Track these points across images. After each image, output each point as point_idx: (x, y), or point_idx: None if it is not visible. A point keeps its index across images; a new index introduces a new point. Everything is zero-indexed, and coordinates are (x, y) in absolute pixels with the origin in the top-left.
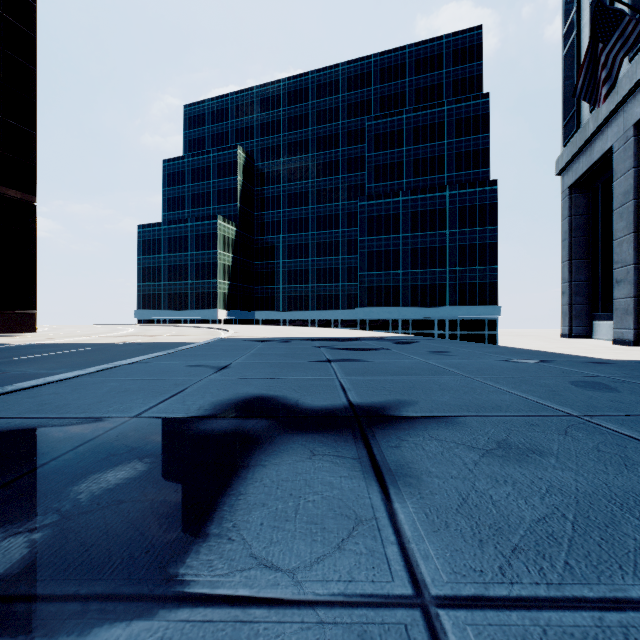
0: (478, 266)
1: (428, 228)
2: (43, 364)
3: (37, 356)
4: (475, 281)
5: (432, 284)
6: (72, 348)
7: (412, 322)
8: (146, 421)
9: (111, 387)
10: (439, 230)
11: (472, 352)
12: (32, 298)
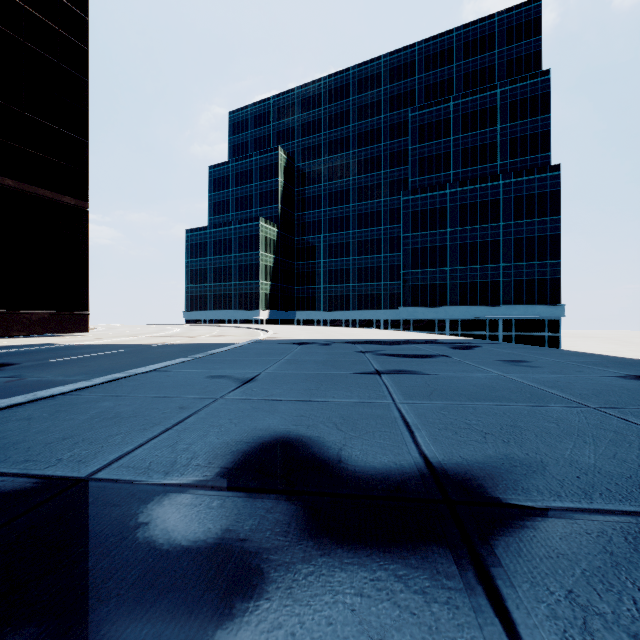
0: (537, 261)
1: (479, 221)
2: (67, 368)
3: (70, 358)
4: (533, 277)
5: (483, 281)
6: (110, 349)
7: (460, 322)
8: (93, 492)
9: (99, 410)
10: (491, 223)
11: (560, 362)
12: (85, 299)
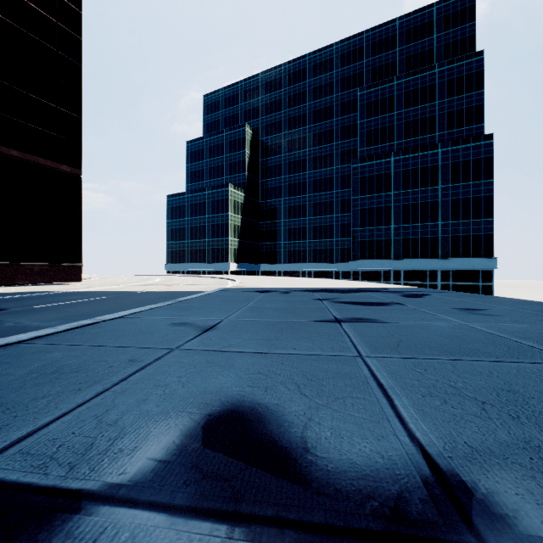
0: (472, 219)
1: (419, 185)
2: (48, 314)
3: (55, 304)
4: (469, 234)
5: (424, 237)
6: (94, 296)
7: (403, 273)
8: None
9: (44, 362)
10: (431, 186)
11: (516, 311)
12: (79, 253)
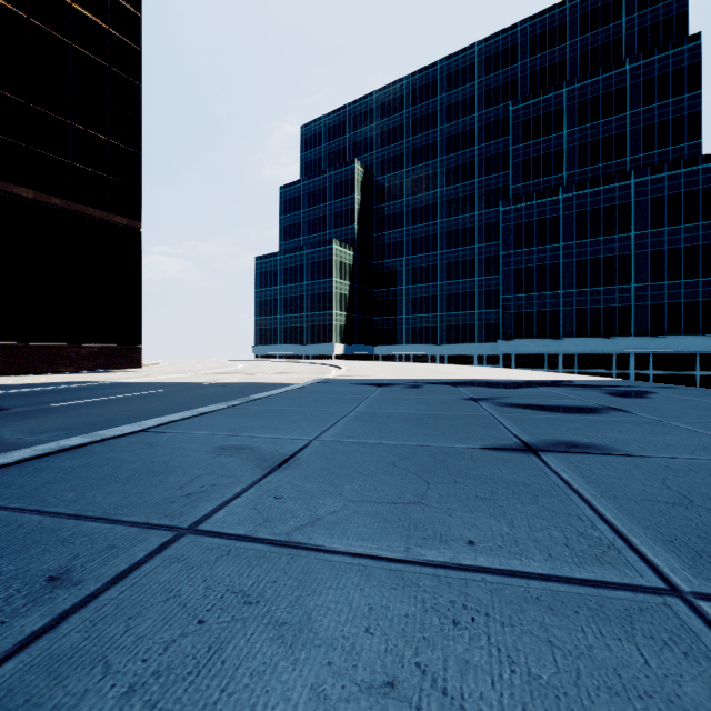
0: (683, 279)
1: (602, 232)
2: (52, 419)
3: (79, 402)
4: (678, 300)
5: (608, 307)
6: (142, 390)
7: (578, 358)
8: None
9: None
10: (619, 233)
11: None
12: (137, 331)
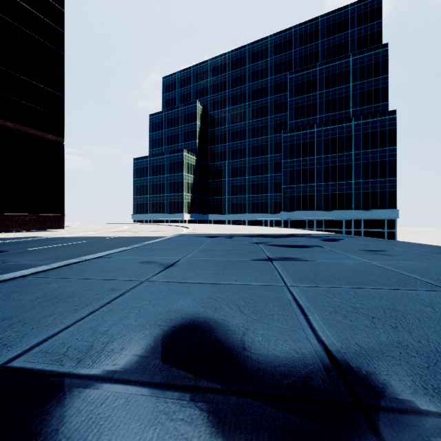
0: (379, 178)
1: (337, 151)
2: (40, 255)
3: (45, 247)
4: (376, 190)
5: (340, 193)
6: (76, 241)
7: (324, 222)
8: None
9: (45, 291)
10: (346, 152)
11: (409, 251)
12: (62, 206)
